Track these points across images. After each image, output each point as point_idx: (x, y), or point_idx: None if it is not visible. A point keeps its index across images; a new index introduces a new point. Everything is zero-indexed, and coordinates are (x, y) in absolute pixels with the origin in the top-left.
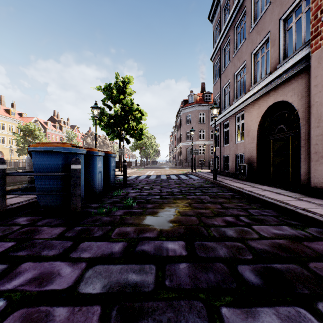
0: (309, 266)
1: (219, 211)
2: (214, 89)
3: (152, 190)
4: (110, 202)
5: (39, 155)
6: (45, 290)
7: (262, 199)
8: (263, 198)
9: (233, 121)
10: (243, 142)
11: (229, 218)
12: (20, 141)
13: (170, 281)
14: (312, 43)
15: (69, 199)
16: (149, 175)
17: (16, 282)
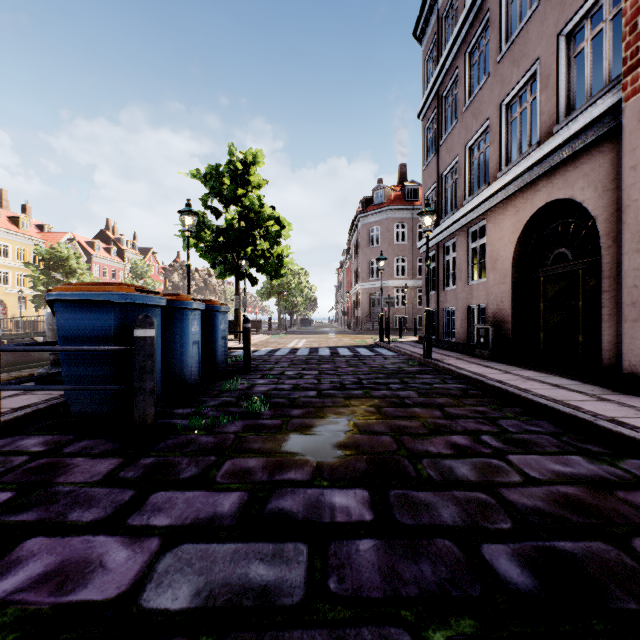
0: (634, 546)
1: (439, 423)
2: (425, 175)
3: (302, 378)
4: (215, 405)
5: (70, 309)
6: (68, 603)
7: (524, 397)
8: (527, 395)
9: (463, 240)
10: (484, 281)
11: (460, 439)
12: (40, 279)
13: (338, 581)
14: (626, 82)
15: (131, 399)
16: (295, 349)
17: (9, 584)
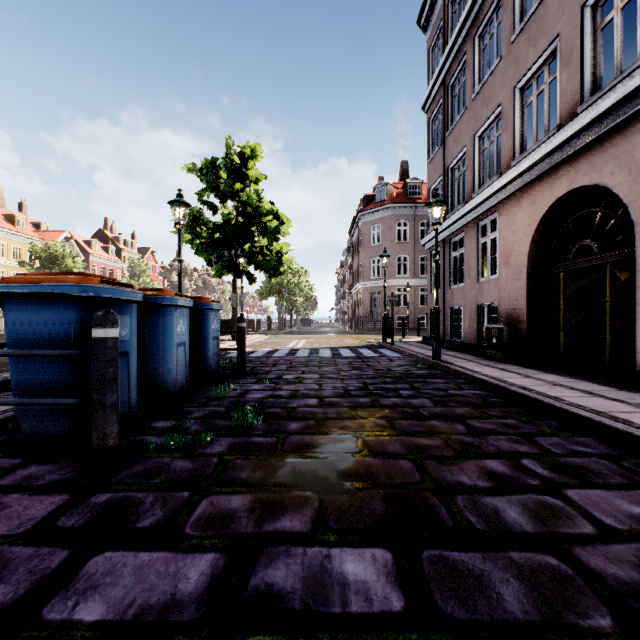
0: None
1: (465, 441)
2: (430, 169)
3: (301, 383)
4: (201, 416)
5: (20, 305)
6: None
7: (559, 408)
8: (562, 405)
9: (472, 234)
10: (496, 278)
11: (497, 465)
12: None
13: None
14: None
15: None
16: (294, 350)
17: None
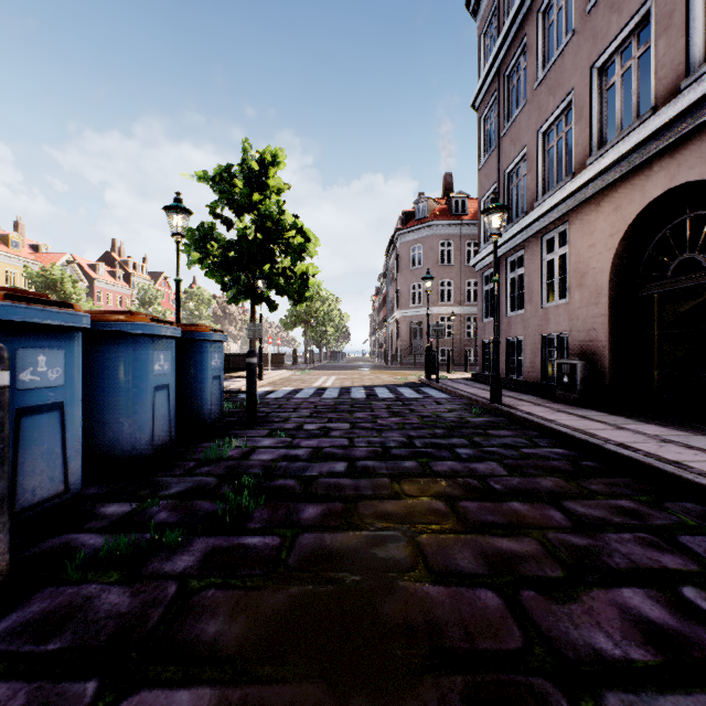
0: None
1: (573, 544)
2: (481, 176)
3: (326, 436)
4: (178, 493)
5: None
6: None
7: (692, 481)
8: (697, 478)
9: (535, 251)
10: (566, 302)
11: (644, 601)
12: None
13: None
14: None
15: None
16: (321, 389)
17: None
